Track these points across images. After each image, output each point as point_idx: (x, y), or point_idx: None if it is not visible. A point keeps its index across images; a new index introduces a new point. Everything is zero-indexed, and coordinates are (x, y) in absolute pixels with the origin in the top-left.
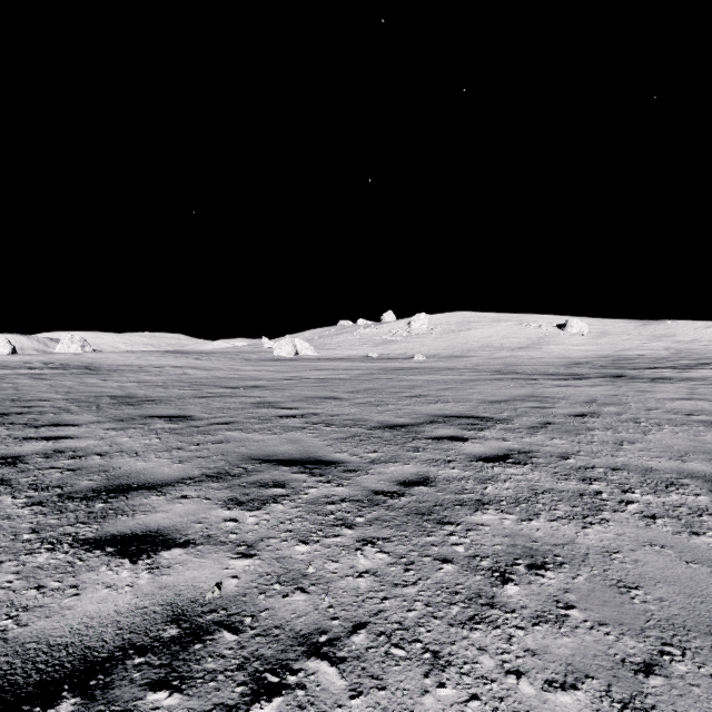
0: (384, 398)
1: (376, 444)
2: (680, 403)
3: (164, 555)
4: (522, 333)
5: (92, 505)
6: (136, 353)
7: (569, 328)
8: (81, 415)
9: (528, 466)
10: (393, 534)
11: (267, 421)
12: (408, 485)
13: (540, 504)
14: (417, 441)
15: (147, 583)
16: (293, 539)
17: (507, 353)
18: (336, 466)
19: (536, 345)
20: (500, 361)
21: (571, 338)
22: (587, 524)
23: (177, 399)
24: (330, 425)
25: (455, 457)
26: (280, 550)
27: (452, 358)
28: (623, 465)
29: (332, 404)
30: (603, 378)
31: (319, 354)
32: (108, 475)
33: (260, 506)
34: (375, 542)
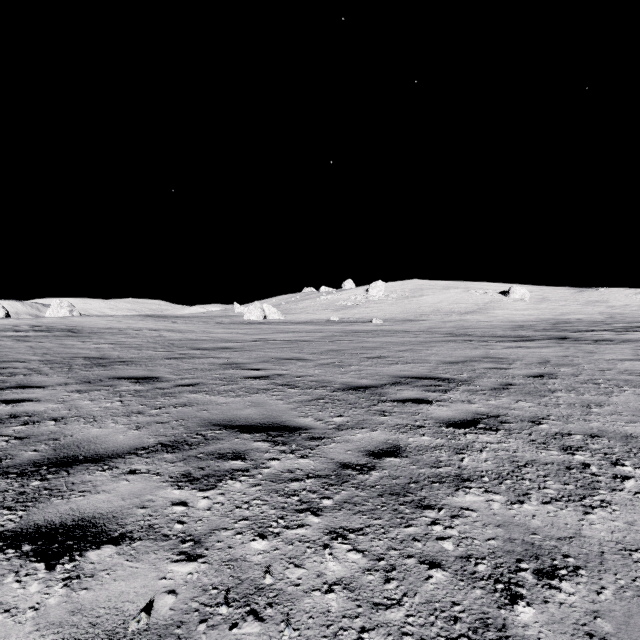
0: (346, 359)
1: (341, 407)
2: (630, 364)
3: (90, 557)
4: (469, 299)
5: (27, 483)
6: (118, 317)
7: (512, 295)
8: (51, 376)
9: (502, 433)
10: (366, 523)
11: (233, 382)
12: (378, 456)
13: (526, 480)
14: (382, 403)
15: (57, 604)
16: (249, 530)
17: (457, 317)
18: (300, 433)
19: (483, 310)
20: (450, 324)
21: (514, 304)
22: (588, 508)
23: (148, 361)
24: (295, 387)
25: (423, 422)
26: (233, 547)
27: (406, 322)
28: (600, 431)
29: (296, 365)
30: (549, 340)
31: (286, 318)
32: (56, 444)
33: (215, 484)
34: (346, 535)
